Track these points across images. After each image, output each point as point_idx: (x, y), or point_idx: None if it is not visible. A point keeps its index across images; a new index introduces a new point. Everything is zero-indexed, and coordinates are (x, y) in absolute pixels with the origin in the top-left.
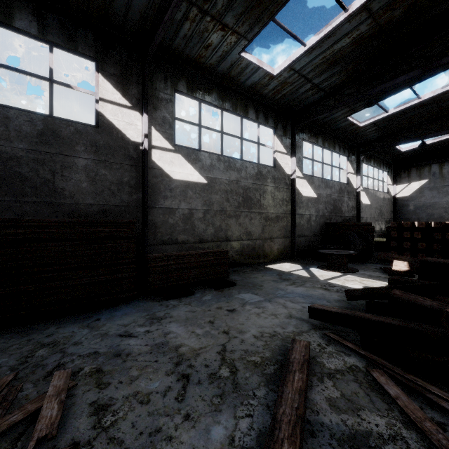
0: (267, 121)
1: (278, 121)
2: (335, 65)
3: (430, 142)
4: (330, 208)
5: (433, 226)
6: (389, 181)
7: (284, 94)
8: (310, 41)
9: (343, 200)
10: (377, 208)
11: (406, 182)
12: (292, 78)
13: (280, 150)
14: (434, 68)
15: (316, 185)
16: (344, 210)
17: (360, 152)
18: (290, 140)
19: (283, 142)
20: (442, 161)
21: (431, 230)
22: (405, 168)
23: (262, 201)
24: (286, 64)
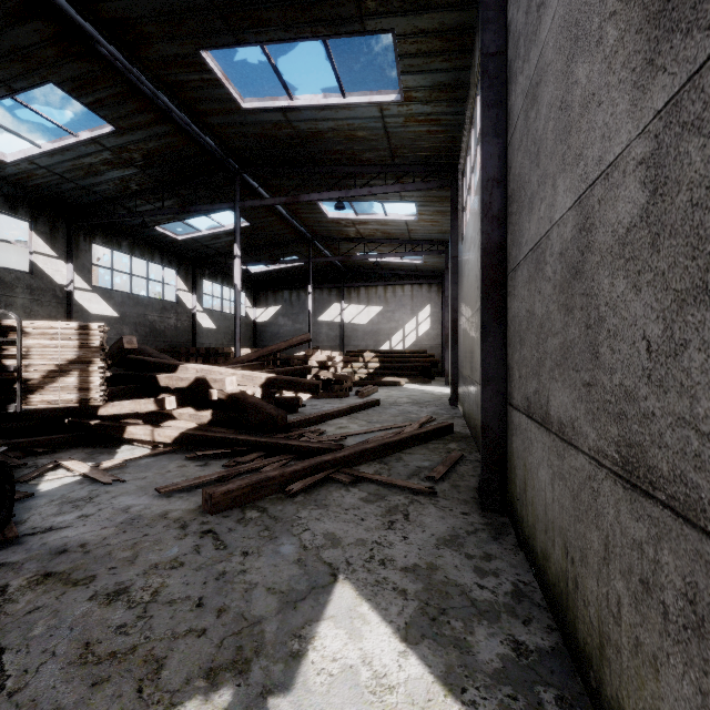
0: (16, 211)
1: (41, 213)
2: (97, 176)
3: (273, 267)
4: (144, 331)
5: (210, 351)
6: (247, 303)
7: (39, 184)
8: (46, 145)
9: (169, 322)
10: (229, 334)
11: (265, 306)
12: (40, 171)
13: (45, 252)
14: (187, 212)
15: (117, 301)
16: (171, 334)
17: (196, 267)
18: (65, 241)
19: (50, 242)
20: (291, 288)
21: (211, 355)
22: (264, 291)
23: (5, 318)
24: (21, 157)
